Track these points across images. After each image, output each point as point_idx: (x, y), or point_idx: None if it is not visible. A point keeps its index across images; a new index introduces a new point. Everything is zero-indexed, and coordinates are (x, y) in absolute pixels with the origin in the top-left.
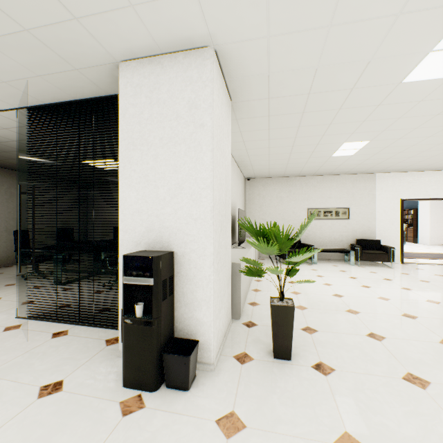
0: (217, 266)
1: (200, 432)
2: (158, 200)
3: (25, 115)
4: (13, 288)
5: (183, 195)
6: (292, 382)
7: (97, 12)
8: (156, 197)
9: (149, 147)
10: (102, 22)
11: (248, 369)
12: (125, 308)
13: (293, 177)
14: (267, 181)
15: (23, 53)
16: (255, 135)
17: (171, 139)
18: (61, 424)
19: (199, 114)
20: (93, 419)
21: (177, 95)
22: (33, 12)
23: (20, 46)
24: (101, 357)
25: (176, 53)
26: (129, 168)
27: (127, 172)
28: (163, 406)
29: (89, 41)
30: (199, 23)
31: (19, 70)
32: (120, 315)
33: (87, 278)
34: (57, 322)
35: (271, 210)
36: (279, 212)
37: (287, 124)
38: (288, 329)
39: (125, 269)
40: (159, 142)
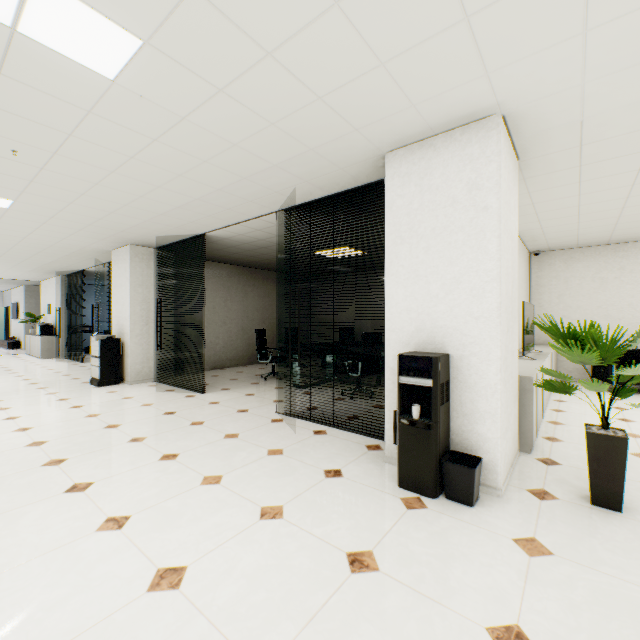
0: (503, 375)
1: (494, 542)
2: (429, 297)
3: (280, 216)
4: (259, 387)
5: (460, 290)
6: (623, 534)
7: (378, 120)
8: (427, 294)
9: (419, 239)
10: (379, 126)
11: (551, 507)
12: (400, 408)
13: (628, 243)
14: (572, 254)
15: (301, 167)
16: (553, 193)
17: (445, 228)
18: (353, 500)
19: (481, 196)
20: (379, 504)
21: (453, 177)
22: (322, 135)
23: (301, 163)
24: (367, 459)
25: (452, 131)
26: (395, 264)
27: (393, 268)
28: (446, 512)
29: (362, 143)
30: (485, 98)
31: (292, 180)
32: (386, 419)
33: (340, 380)
34: (312, 422)
35: (581, 302)
36: (599, 305)
37: (615, 170)
38: (616, 469)
39: (401, 369)
40: (430, 233)
